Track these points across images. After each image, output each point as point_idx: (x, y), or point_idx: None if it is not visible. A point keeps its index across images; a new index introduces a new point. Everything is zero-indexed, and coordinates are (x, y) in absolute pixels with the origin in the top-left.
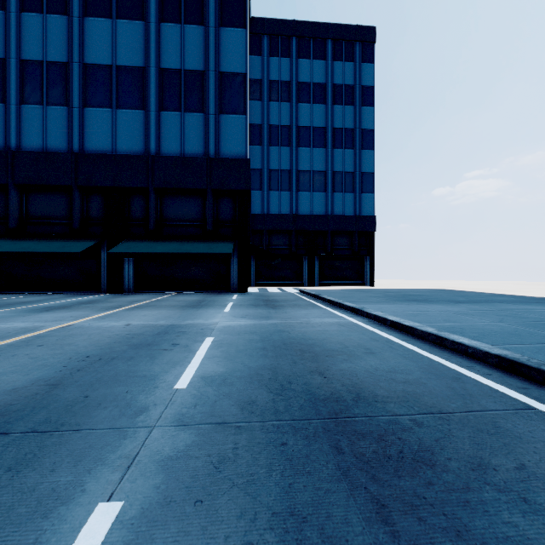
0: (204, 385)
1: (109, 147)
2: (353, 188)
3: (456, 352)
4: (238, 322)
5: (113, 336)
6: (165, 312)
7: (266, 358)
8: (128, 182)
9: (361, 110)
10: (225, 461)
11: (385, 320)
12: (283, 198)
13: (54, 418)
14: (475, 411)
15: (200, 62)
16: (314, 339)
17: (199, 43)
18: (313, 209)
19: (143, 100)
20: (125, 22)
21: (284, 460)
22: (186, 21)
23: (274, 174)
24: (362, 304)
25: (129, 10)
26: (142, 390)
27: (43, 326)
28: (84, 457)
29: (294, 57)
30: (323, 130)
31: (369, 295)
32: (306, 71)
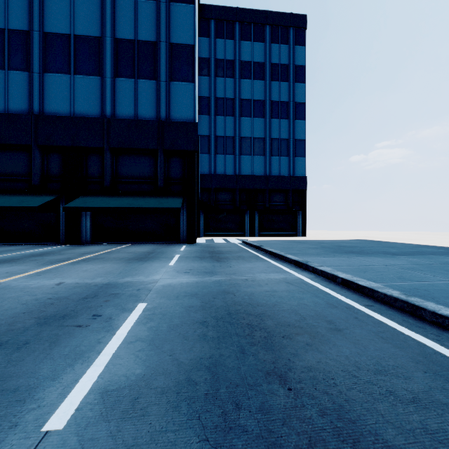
0: (98, 416)
1: (67, 110)
2: (288, 153)
3: (441, 328)
4: (180, 279)
5: (30, 302)
6: (109, 266)
7: (205, 341)
8: (85, 142)
9: (294, 86)
10: None
11: (335, 277)
12: (228, 161)
13: None
14: None
15: (152, 34)
16: (263, 305)
17: (151, 16)
18: (254, 171)
19: (99, 67)
20: None
21: None
22: None
23: (220, 140)
24: (304, 257)
25: None
26: None
27: None
28: None
29: (237, 39)
30: (262, 103)
31: (307, 247)
32: (248, 52)
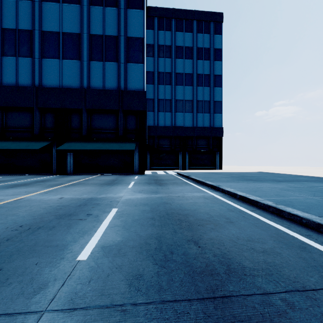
0: (102, 255)
1: (58, 83)
2: (209, 110)
3: (293, 222)
4: (136, 196)
5: (47, 208)
6: (89, 188)
7: (154, 227)
8: (69, 105)
9: (214, 63)
10: None
11: (235, 195)
12: (167, 116)
13: None
14: None
15: (115, 30)
16: (188, 210)
17: (114, 18)
18: (185, 123)
19: (79, 54)
20: (68, 5)
21: None
22: (106, 5)
23: (161, 101)
24: (217, 182)
25: None
26: (50, 262)
27: (3, 199)
28: None
29: (173, 31)
30: (191, 75)
31: (221, 176)
32: (181, 39)
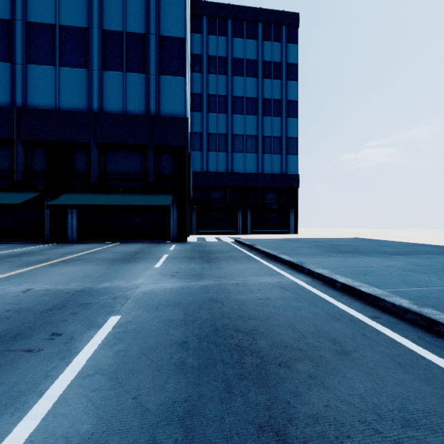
0: None
1: (52, 103)
2: (280, 150)
3: None
4: (164, 284)
5: None
6: (89, 268)
7: (182, 373)
8: (71, 137)
9: (287, 83)
10: None
11: (333, 281)
12: (221, 158)
13: None
14: None
15: (141, 26)
16: (255, 317)
17: (140, 7)
18: (246, 168)
19: (86, 59)
20: None
21: None
22: None
23: (212, 137)
24: (298, 257)
25: None
26: None
27: None
28: None
29: (229, 36)
30: (254, 100)
31: (300, 246)
32: (240, 49)
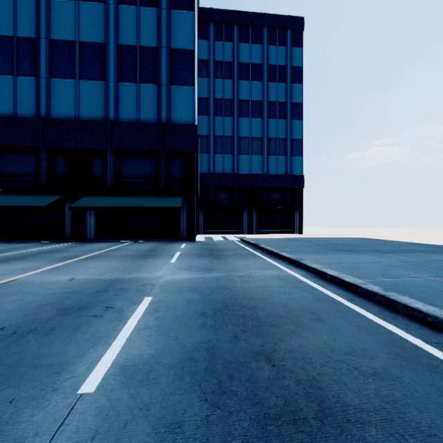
0: (120, 384)
1: (73, 113)
2: (285, 152)
3: (411, 319)
4: (182, 275)
5: (48, 296)
6: (115, 263)
7: (205, 329)
8: (89, 144)
9: (291, 86)
10: None
11: (324, 274)
12: (227, 160)
13: None
14: None
15: (153, 40)
16: (256, 298)
17: (153, 22)
18: (252, 170)
19: (103, 72)
20: (87, 3)
21: None
22: (141, 4)
23: (219, 139)
24: (298, 254)
25: None
26: (34, 397)
27: None
28: None
29: (235, 41)
30: (260, 103)
31: (301, 245)
32: (246, 54)
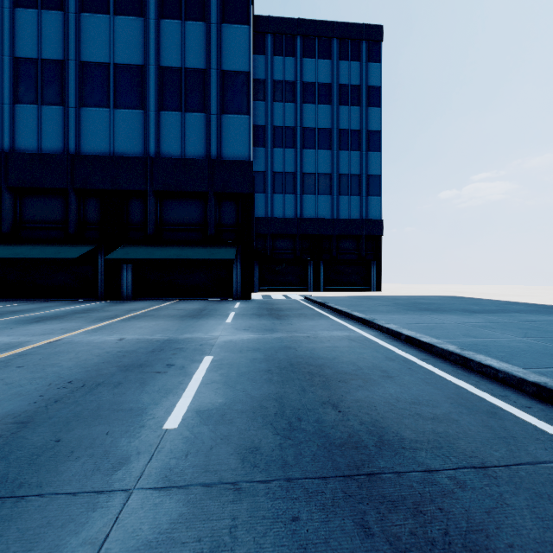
0: (199, 423)
1: (106, 149)
2: (360, 191)
3: (484, 376)
4: (241, 336)
5: (103, 354)
6: (163, 323)
7: (271, 383)
8: (126, 185)
9: (367, 111)
10: (219, 551)
11: (399, 334)
12: (288, 202)
13: (13, 475)
14: (526, 464)
15: (201, 60)
16: (324, 358)
17: (201, 40)
18: (318, 213)
19: (142, 99)
20: (123, 18)
21: (297, 548)
22: (187, 18)
23: (278, 176)
24: (372, 314)
25: (128, 6)
26: (126, 431)
27: (29, 341)
28: (37, 543)
29: (298, 56)
30: (328, 132)
31: (378, 304)
32: (311, 71)
